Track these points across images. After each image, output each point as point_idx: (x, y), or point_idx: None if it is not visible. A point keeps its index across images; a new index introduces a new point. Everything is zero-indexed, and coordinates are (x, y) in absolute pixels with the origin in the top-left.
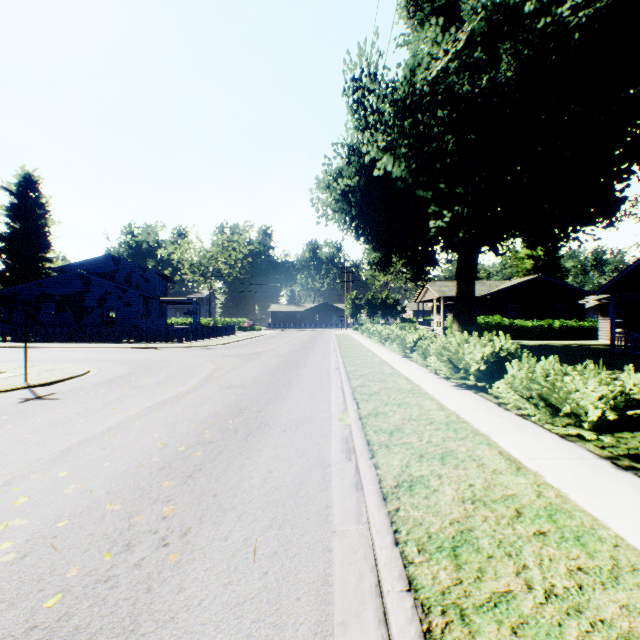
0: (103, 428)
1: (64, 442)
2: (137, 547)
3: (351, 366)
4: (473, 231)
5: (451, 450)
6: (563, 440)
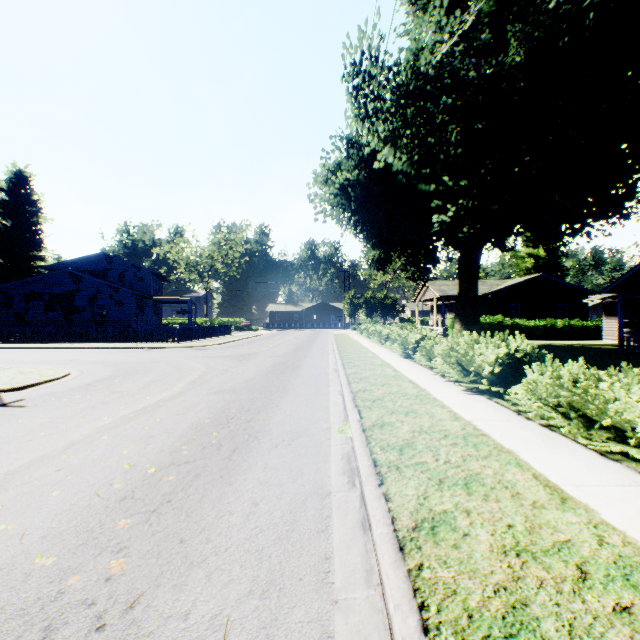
0: (64, 443)
1: (12, 462)
2: (58, 633)
3: (351, 368)
4: (478, 226)
5: (475, 473)
6: (605, 459)
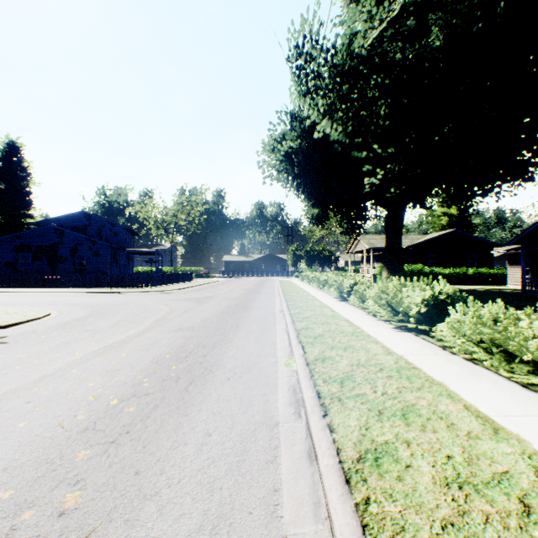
0: (37, 376)
1: None
2: None
3: (294, 309)
4: (403, 187)
5: (411, 404)
6: (527, 390)
